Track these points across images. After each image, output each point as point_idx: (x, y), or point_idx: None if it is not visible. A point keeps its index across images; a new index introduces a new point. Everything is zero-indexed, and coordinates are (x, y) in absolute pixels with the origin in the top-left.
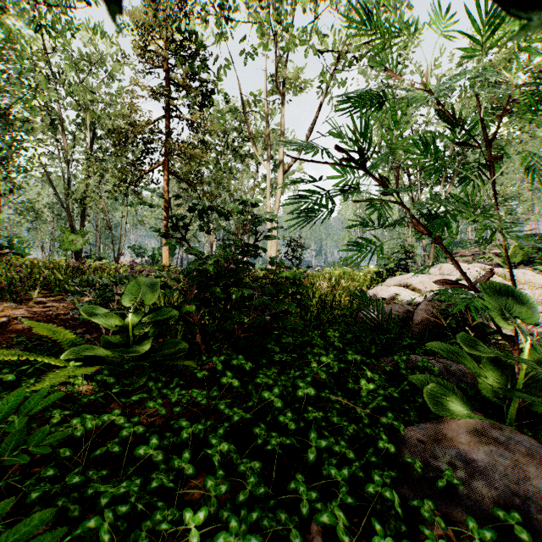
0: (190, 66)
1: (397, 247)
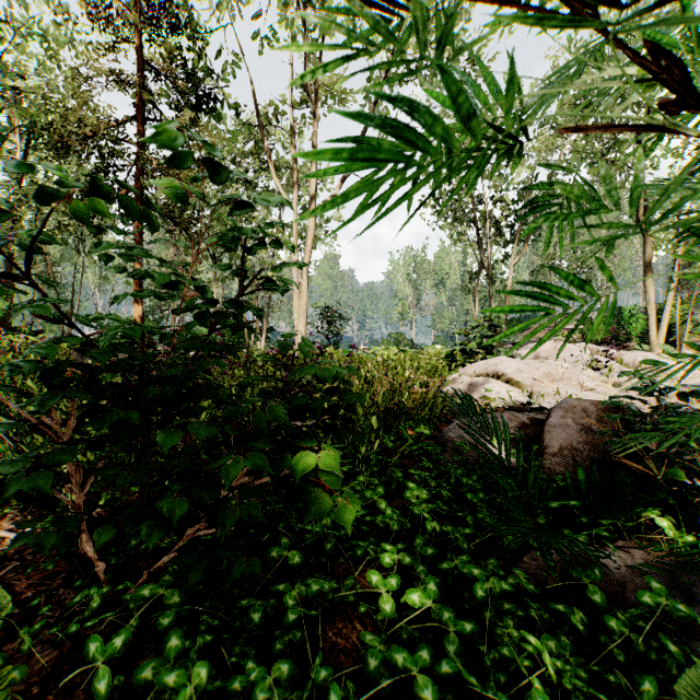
0: (177, 48)
1: (475, 320)
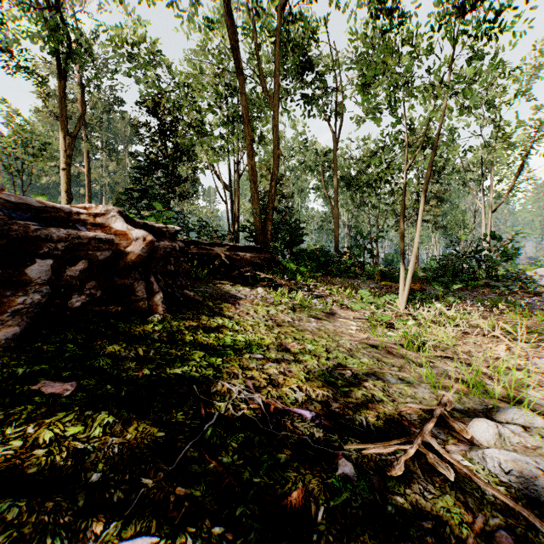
0: None
1: None
